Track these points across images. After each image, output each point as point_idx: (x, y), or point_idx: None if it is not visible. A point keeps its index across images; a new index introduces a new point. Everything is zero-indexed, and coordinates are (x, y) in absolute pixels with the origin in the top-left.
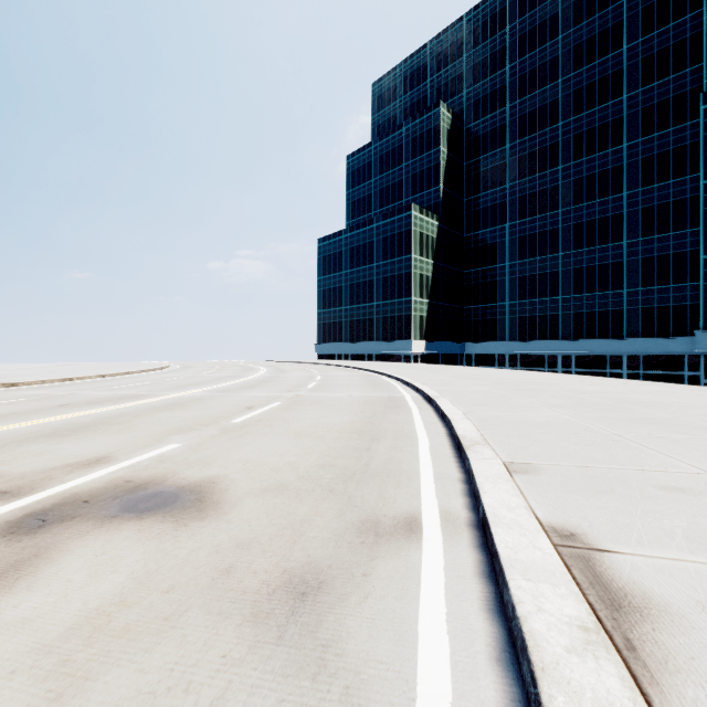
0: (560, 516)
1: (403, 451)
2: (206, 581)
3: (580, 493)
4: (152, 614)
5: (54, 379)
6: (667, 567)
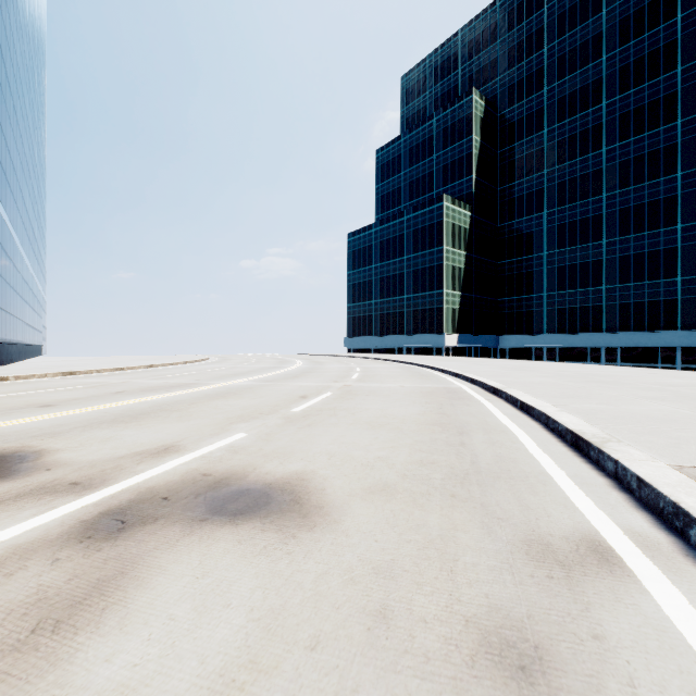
0: None
1: (507, 447)
2: (360, 632)
3: None
4: (307, 693)
5: (107, 368)
6: None
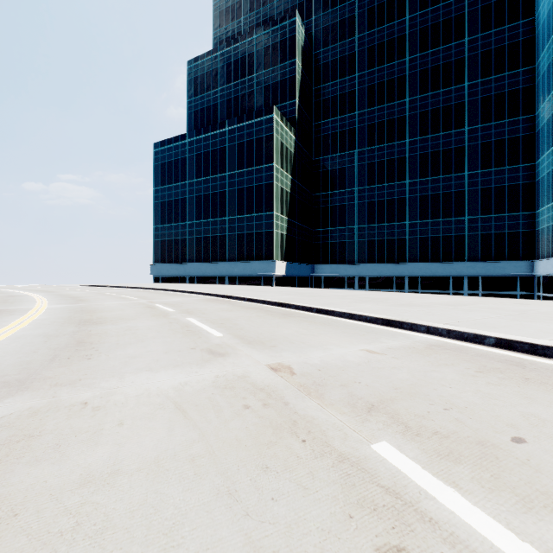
0: None
1: None
2: None
3: None
4: None
5: None
6: None
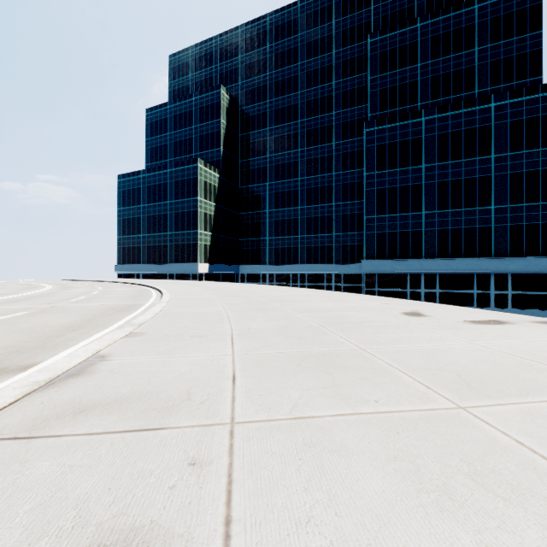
0: (112, 351)
1: (86, 334)
2: None
3: (145, 342)
4: None
5: None
6: (125, 361)
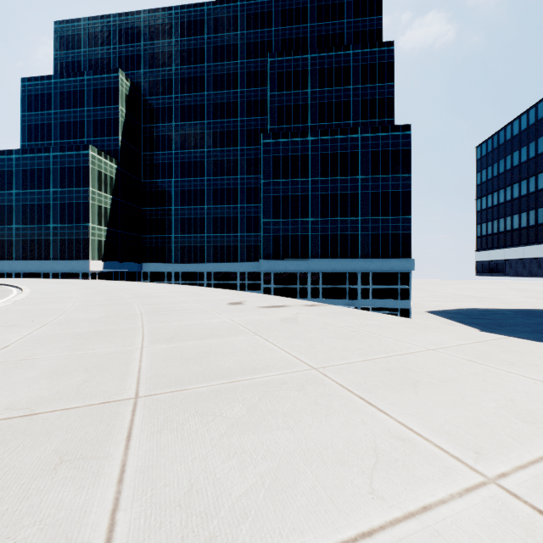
0: None
1: None
2: None
3: None
4: None
5: None
6: None
